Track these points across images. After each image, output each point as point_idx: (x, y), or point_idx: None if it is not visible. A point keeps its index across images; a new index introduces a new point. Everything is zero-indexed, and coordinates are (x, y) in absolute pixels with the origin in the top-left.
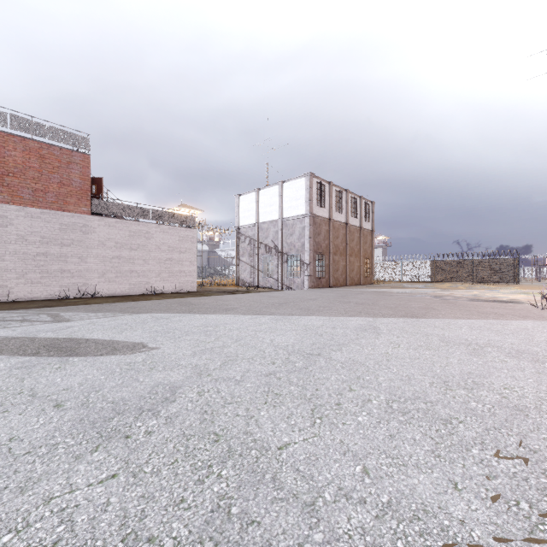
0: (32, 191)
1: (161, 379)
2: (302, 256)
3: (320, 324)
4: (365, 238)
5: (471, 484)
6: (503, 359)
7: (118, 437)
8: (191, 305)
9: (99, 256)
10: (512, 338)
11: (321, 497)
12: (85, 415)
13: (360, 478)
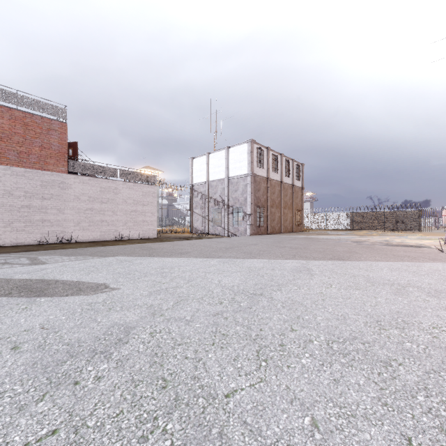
0: (17, 153)
1: (117, 319)
2: (244, 209)
3: (261, 266)
4: (296, 194)
5: (425, 439)
6: (425, 298)
7: (67, 383)
8: (151, 249)
9: (75, 208)
10: (428, 278)
11: None
12: (39, 358)
13: (309, 432)
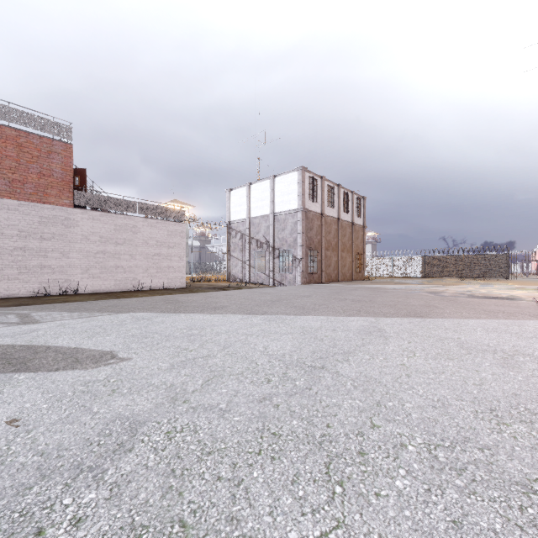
0: (9, 182)
1: (121, 408)
2: (294, 252)
3: (318, 325)
4: (357, 234)
5: None
6: None
7: (24, 532)
8: (177, 303)
9: (82, 251)
10: None
11: None
12: None
13: None
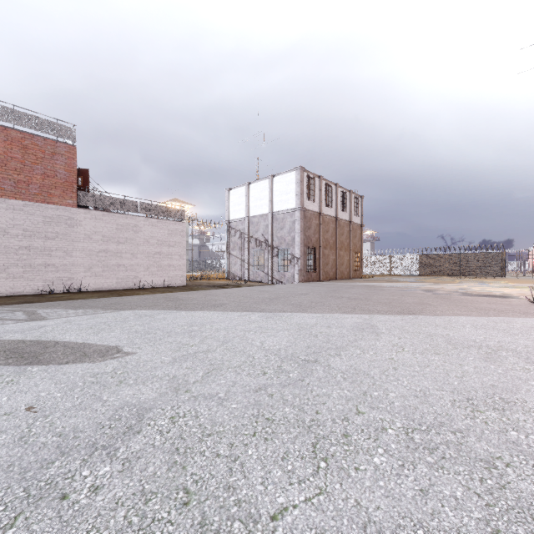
0: (15, 183)
1: (129, 396)
2: (292, 250)
3: (313, 322)
4: (354, 232)
5: None
6: (524, 366)
7: (51, 497)
8: (178, 301)
9: (85, 250)
10: (523, 338)
11: None
12: (17, 457)
13: None
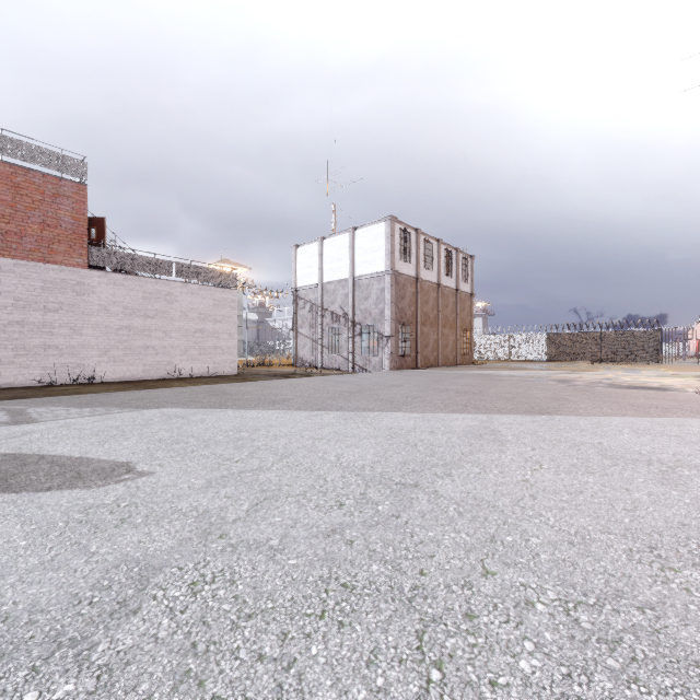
0: (2, 234)
1: (131, 546)
2: (380, 327)
3: (410, 426)
4: (462, 304)
5: None
6: None
7: None
8: (224, 395)
9: (100, 326)
10: None
11: None
12: None
13: None
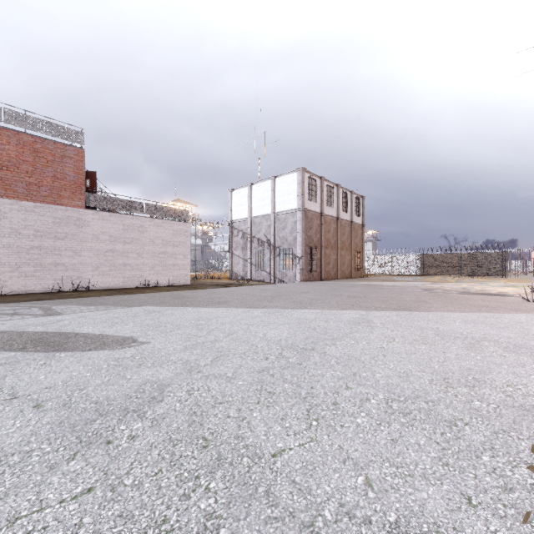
0: (26, 185)
1: (149, 376)
2: (294, 250)
3: (313, 317)
4: (356, 232)
5: (486, 498)
6: (502, 354)
7: (99, 442)
8: (183, 298)
9: (93, 250)
10: (507, 331)
11: (321, 515)
12: (65, 417)
13: (363, 491)
